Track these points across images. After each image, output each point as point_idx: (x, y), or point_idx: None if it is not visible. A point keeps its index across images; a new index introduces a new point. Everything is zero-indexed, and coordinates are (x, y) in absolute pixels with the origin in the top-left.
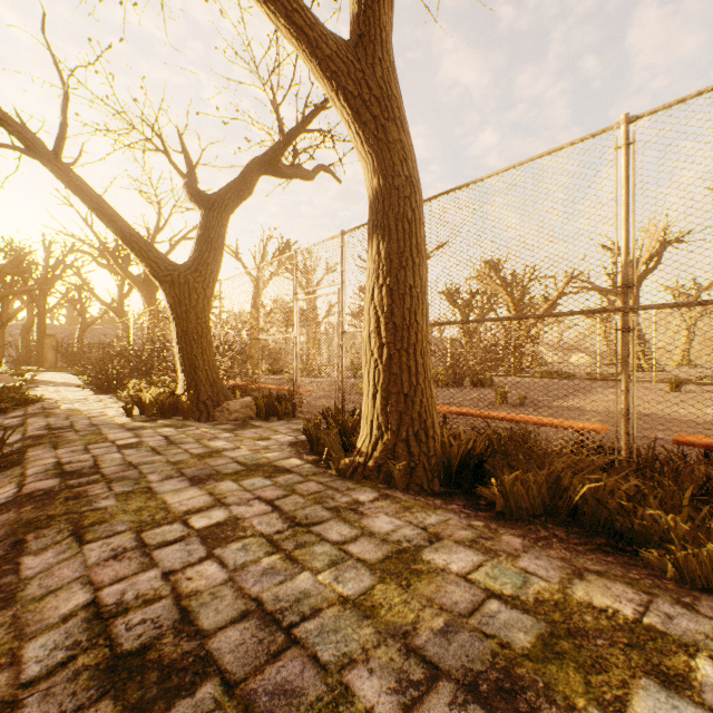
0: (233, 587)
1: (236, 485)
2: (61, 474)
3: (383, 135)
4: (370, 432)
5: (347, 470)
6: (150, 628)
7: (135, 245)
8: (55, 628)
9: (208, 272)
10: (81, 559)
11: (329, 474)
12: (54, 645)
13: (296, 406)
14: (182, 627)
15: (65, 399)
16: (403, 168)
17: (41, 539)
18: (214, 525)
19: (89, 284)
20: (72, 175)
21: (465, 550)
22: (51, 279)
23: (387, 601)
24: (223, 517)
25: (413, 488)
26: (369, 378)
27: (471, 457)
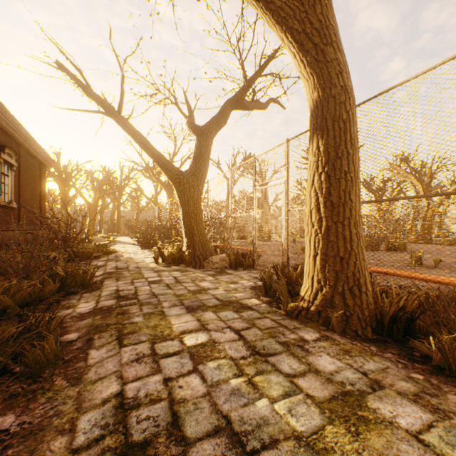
0: (209, 401)
1: (215, 315)
2: (117, 297)
3: (322, 57)
4: (311, 285)
5: (292, 312)
6: (151, 425)
7: (159, 161)
8: (97, 408)
9: (200, 175)
10: (119, 358)
11: (279, 313)
12: (94, 422)
13: (255, 261)
14: (172, 430)
15: (126, 251)
16: (339, 80)
17: (101, 339)
18: (199, 345)
19: (141, 188)
20: (127, 123)
21: (410, 405)
22: (123, 186)
23: (338, 446)
24: (205, 339)
25: (349, 333)
26: (310, 244)
27: (403, 312)
